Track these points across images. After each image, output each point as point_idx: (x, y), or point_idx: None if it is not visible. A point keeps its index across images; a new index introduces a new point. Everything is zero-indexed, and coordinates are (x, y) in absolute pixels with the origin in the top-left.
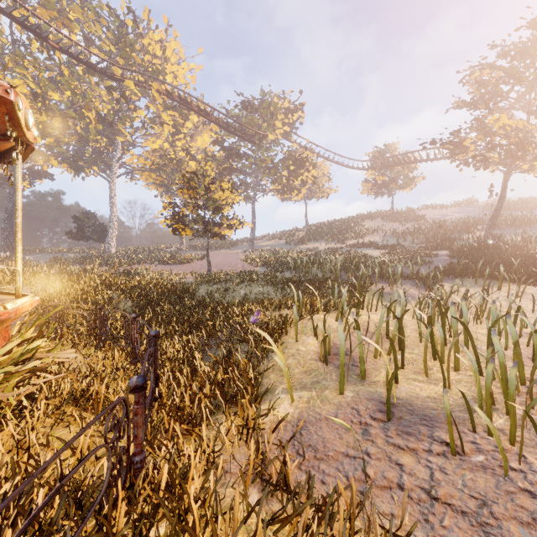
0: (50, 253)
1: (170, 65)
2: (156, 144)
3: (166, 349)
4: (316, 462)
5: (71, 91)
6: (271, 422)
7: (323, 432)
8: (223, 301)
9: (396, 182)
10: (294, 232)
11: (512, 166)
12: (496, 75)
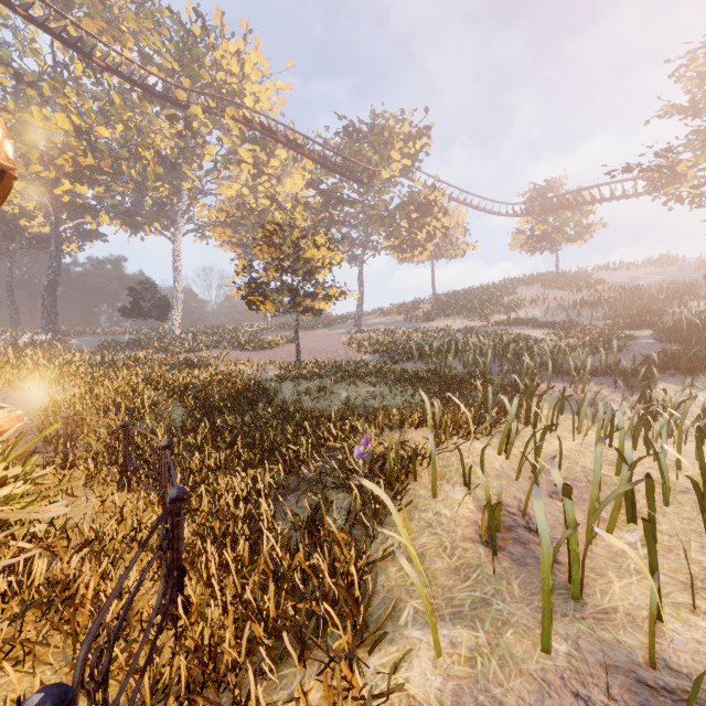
0: (102, 335)
1: (250, 84)
2: (232, 190)
3: (221, 492)
4: None
5: (124, 124)
6: None
7: None
8: (314, 410)
9: (563, 232)
10: (417, 305)
11: None
12: None
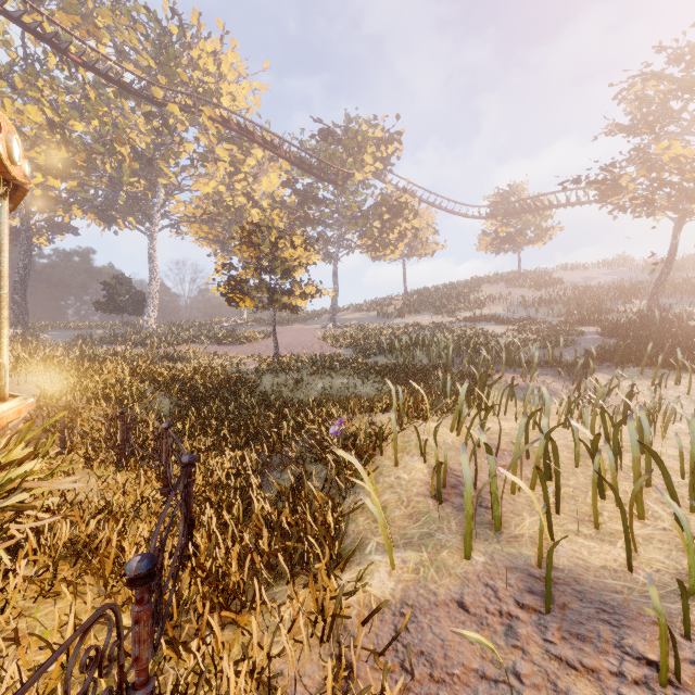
0: (74, 330)
1: (227, 83)
2: (208, 187)
3: (212, 470)
4: (433, 687)
5: (99, 119)
6: (360, 604)
7: (442, 628)
8: (293, 399)
9: (524, 234)
10: (389, 302)
11: (686, 212)
12: (664, 87)
